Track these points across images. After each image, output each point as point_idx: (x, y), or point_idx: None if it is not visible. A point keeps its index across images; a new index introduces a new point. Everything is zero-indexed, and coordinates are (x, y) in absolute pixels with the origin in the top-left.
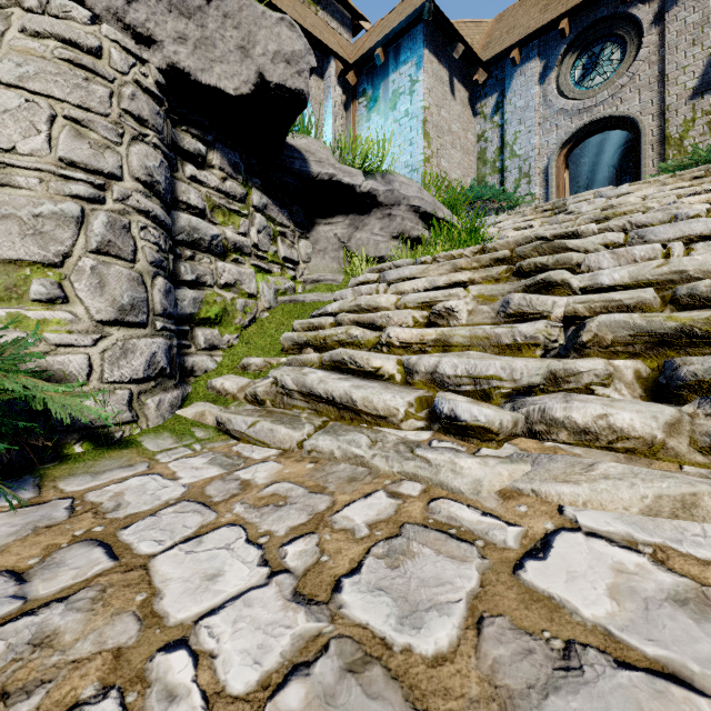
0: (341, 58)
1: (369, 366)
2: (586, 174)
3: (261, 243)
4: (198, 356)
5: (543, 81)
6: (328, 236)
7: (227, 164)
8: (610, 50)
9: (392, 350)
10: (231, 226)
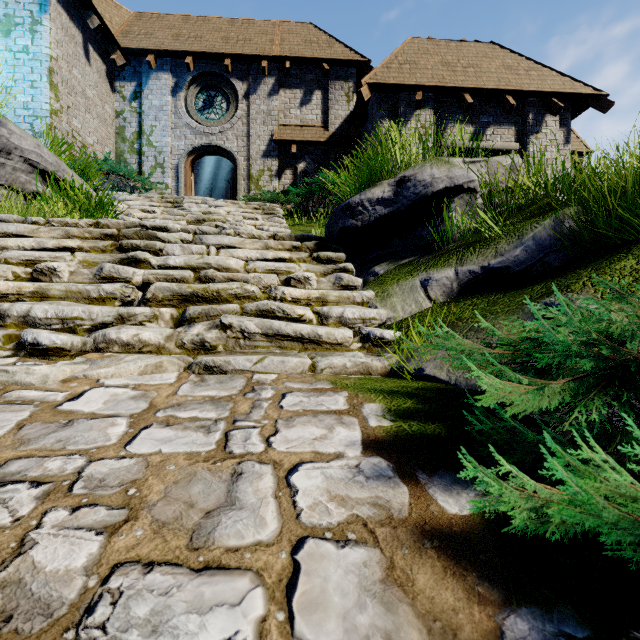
0: None
1: None
2: (211, 180)
3: None
4: None
5: (175, 95)
6: None
7: None
8: (221, 99)
9: None
10: None
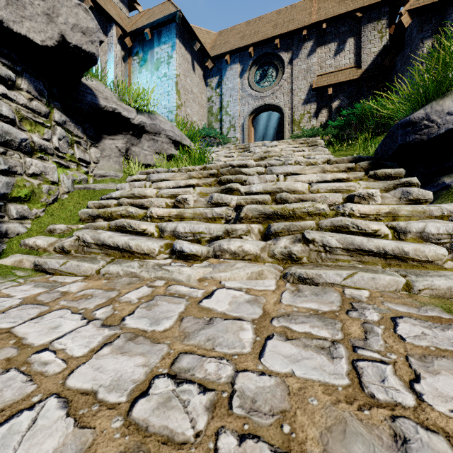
0: (121, 26)
1: (139, 228)
2: (263, 130)
3: (61, 147)
4: (11, 223)
5: (242, 77)
6: (112, 147)
7: (33, 89)
8: (272, 70)
9: (153, 220)
10: (37, 133)
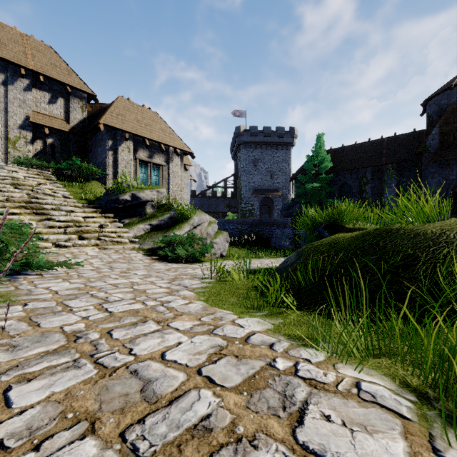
0: None
1: None
2: None
3: None
4: None
5: None
6: None
7: None
8: None
9: None
10: None
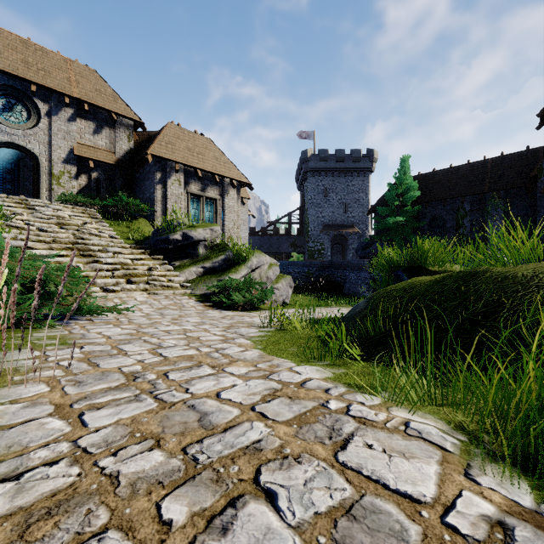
0: None
1: None
2: None
3: None
4: None
5: None
6: None
7: None
8: (21, 108)
9: None
10: None
